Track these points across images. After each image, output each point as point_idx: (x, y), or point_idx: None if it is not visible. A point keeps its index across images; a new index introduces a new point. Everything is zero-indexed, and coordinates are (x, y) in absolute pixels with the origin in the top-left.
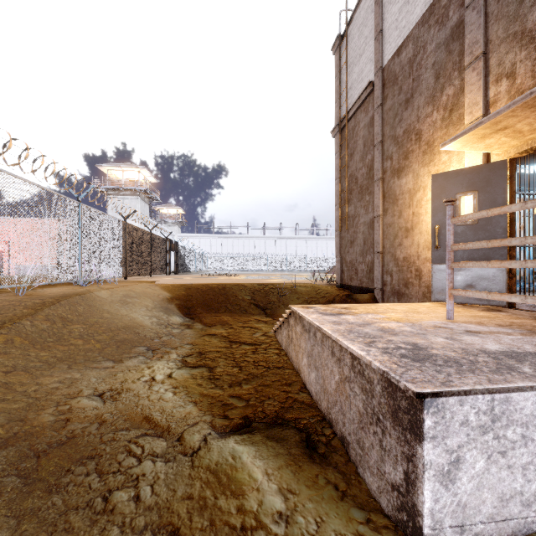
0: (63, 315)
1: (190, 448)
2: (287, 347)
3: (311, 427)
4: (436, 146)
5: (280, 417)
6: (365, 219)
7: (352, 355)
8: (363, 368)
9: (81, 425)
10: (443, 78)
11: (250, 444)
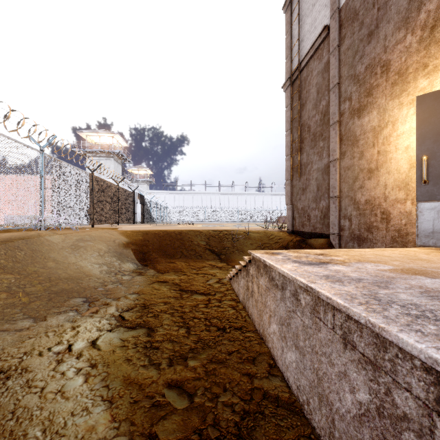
0: None
1: None
2: (246, 300)
3: None
4: (411, 72)
5: None
6: (319, 166)
7: (439, 379)
8: None
9: None
10: None
11: None
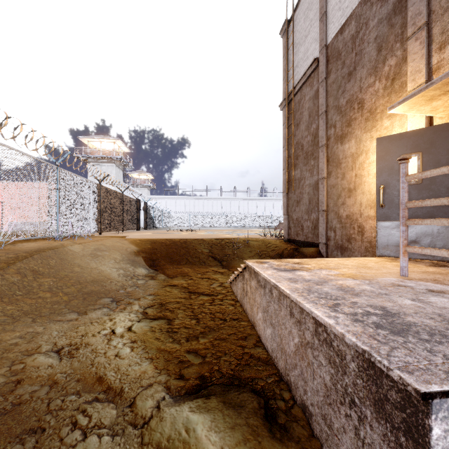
0: (34, 268)
1: (141, 418)
2: (242, 298)
3: (269, 390)
4: (378, 113)
5: (236, 377)
6: (310, 181)
7: (315, 320)
8: (330, 337)
9: (31, 388)
10: (385, 50)
11: (206, 412)
